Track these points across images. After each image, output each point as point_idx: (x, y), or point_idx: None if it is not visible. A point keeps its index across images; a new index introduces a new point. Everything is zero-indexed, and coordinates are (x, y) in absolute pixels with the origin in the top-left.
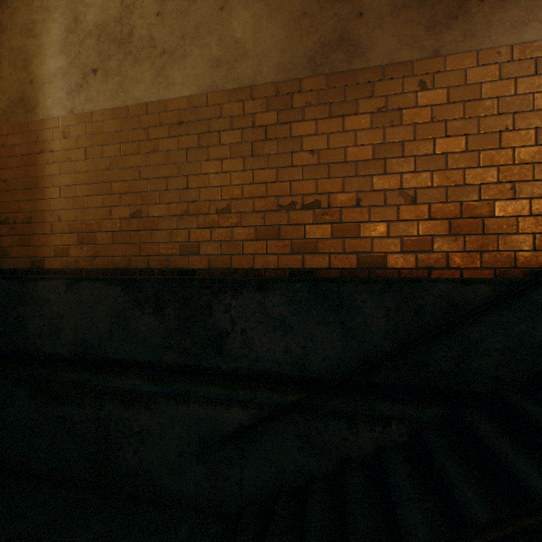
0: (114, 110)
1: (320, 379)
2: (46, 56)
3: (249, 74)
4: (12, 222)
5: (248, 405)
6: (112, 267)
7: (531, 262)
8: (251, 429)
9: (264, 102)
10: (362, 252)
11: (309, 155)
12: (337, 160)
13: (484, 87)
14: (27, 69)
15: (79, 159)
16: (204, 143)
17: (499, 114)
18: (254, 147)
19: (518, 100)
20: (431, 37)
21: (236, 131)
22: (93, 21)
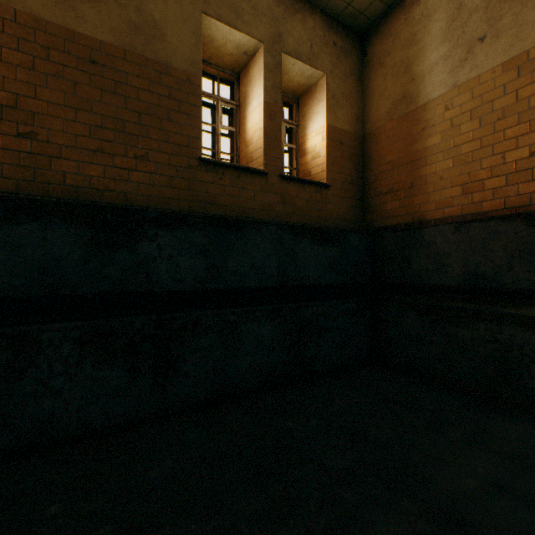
0: (507, 63)
1: None
2: (425, 54)
3: None
4: (394, 191)
5: None
6: (503, 207)
7: None
8: None
9: None
10: None
11: None
12: None
13: None
14: (407, 73)
15: (461, 123)
16: None
17: None
18: None
19: None
20: None
21: None
22: None
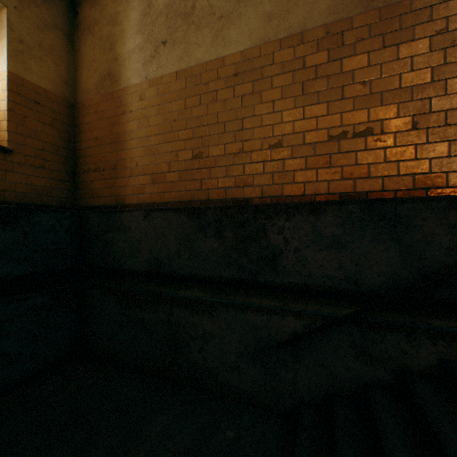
0: (180, 72)
1: (375, 294)
2: (126, 38)
3: (299, 22)
4: (101, 169)
5: (302, 315)
6: (178, 200)
7: None
8: (304, 337)
9: (314, 45)
10: (419, 173)
11: (360, 86)
12: (391, 87)
13: None
14: (112, 51)
15: (151, 115)
16: (257, 89)
17: None
18: (304, 86)
19: None
20: None
21: (287, 74)
22: (163, 3)
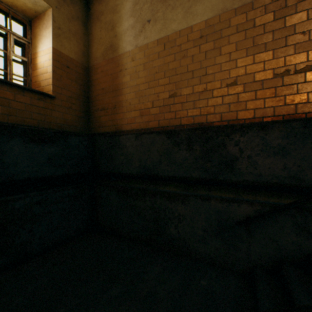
0: (160, 39)
1: None
2: (122, 21)
3: None
4: (106, 109)
5: (254, 203)
6: (158, 126)
7: None
8: (256, 219)
9: (262, 9)
10: None
11: (301, 35)
12: None
13: None
14: (113, 30)
15: (140, 71)
16: (217, 45)
17: None
18: (254, 40)
19: None
20: None
21: (241, 33)
22: None
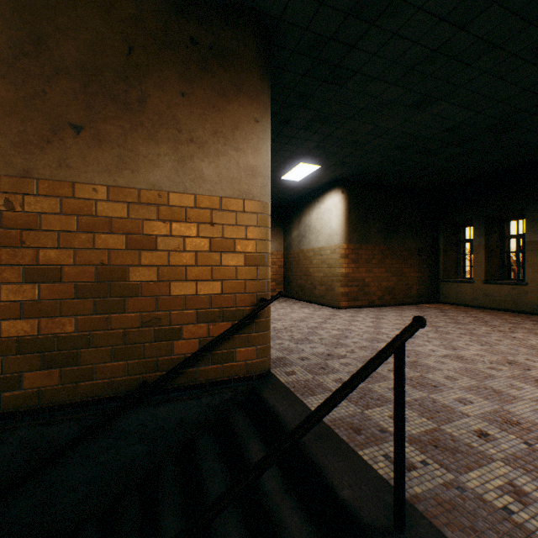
0: None
1: None
2: None
3: None
4: None
5: None
6: None
7: (125, 386)
8: None
9: None
10: None
11: None
12: None
13: (81, 220)
14: None
15: None
16: None
17: (96, 249)
18: None
19: (114, 238)
20: (21, 154)
21: None
22: None
